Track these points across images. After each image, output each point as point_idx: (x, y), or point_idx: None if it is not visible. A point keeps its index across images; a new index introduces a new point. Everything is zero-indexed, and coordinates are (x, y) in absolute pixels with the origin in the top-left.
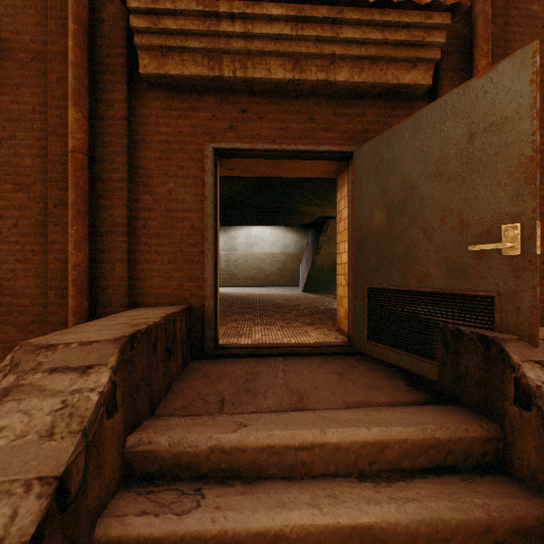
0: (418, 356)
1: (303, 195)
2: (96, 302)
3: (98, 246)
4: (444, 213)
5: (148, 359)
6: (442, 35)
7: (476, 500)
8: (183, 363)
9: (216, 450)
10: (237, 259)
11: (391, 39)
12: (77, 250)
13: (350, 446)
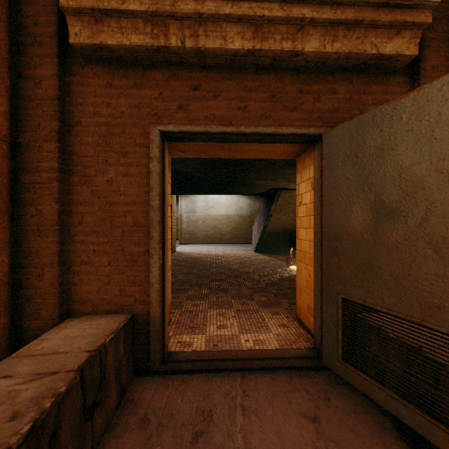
0: (425, 414)
1: (258, 172)
2: (21, 313)
3: (23, 248)
4: None
5: None
6: None
7: None
8: (119, 395)
9: None
10: (197, 220)
11: None
12: None
13: None
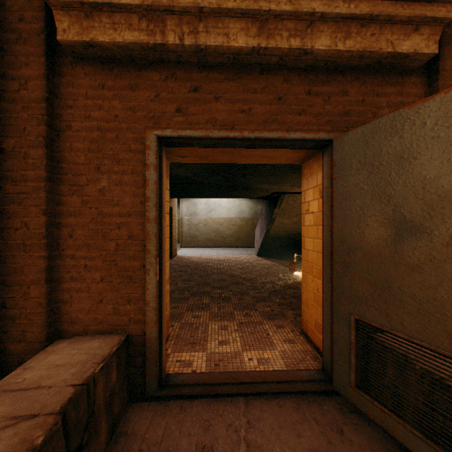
0: None
1: (261, 176)
2: (5, 335)
3: (7, 264)
4: None
5: None
6: None
7: None
8: (111, 428)
9: None
10: (198, 223)
11: None
12: None
13: None
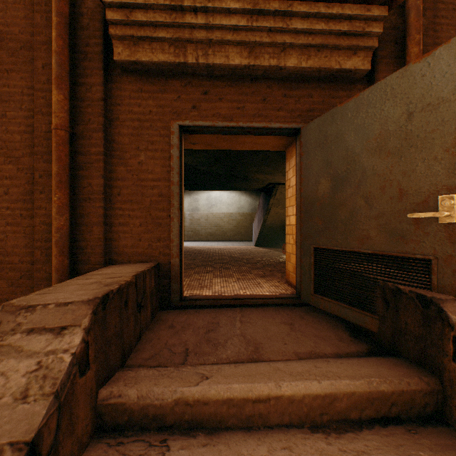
0: (360, 310)
1: (256, 165)
2: (76, 260)
3: (78, 211)
4: (384, 184)
5: (120, 315)
6: (379, 26)
7: (421, 453)
8: (152, 314)
9: (180, 403)
10: (199, 218)
11: (335, 29)
12: (60, 215)
13: (303, 399)
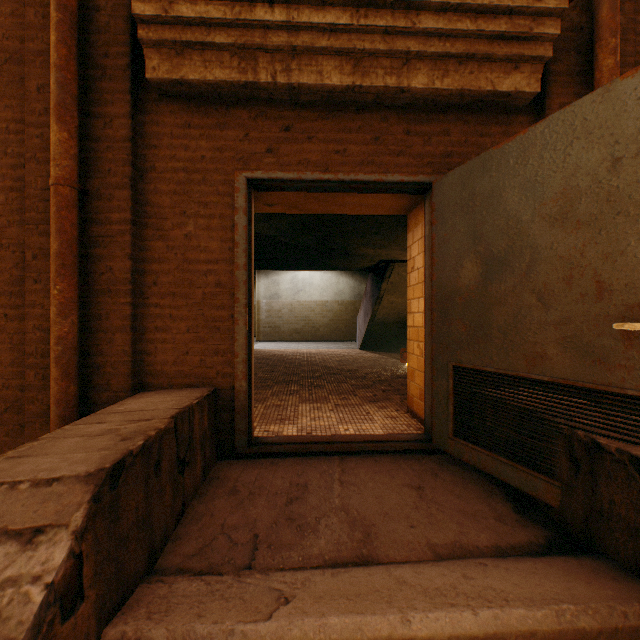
0: (529, 469)
1: (363, 235)
2: (89, 384)
3: (92, 310)
4: (571, 272)
5: (145, 488)
6: (556, 24)
7: None
8: (204, 470)
9: None
10: (281, 309)
11: (486, 30)
12: (62, 317)
13: None
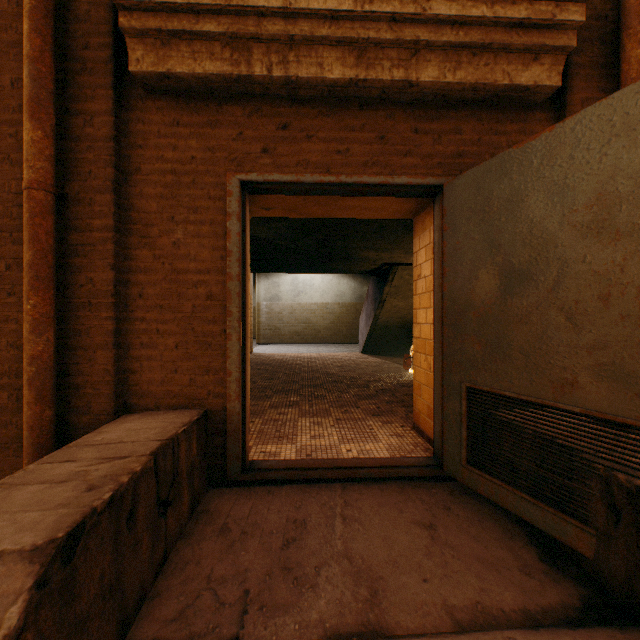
0: (557, 511)
1: (365, 239)
2: (68, 406)
3: (71, 326)
4: (609, 290)
5: (114, 547)
6: (581, 10)
7: None
8: (192, 503)
9: None
10: (281, 311)
11: (504, 16)
12: (36, 334)
13: None
